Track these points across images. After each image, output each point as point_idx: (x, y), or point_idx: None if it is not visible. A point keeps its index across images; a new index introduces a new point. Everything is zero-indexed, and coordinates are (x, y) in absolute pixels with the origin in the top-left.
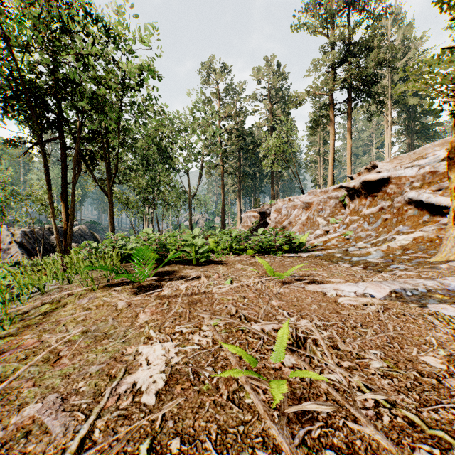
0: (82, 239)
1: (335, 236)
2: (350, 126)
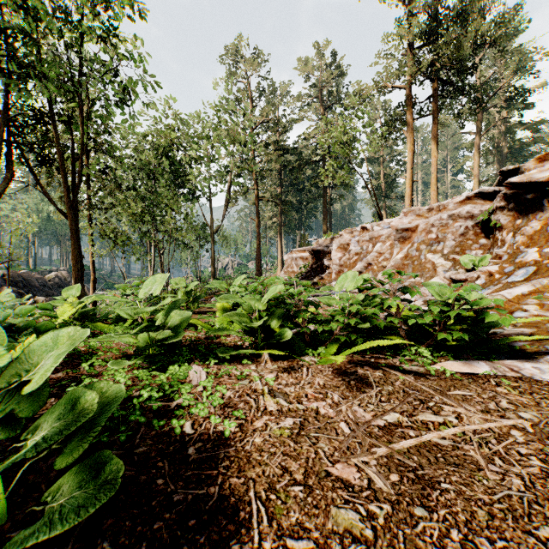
0: (60, 290)
1: (523, 293)
2: (436, 133)
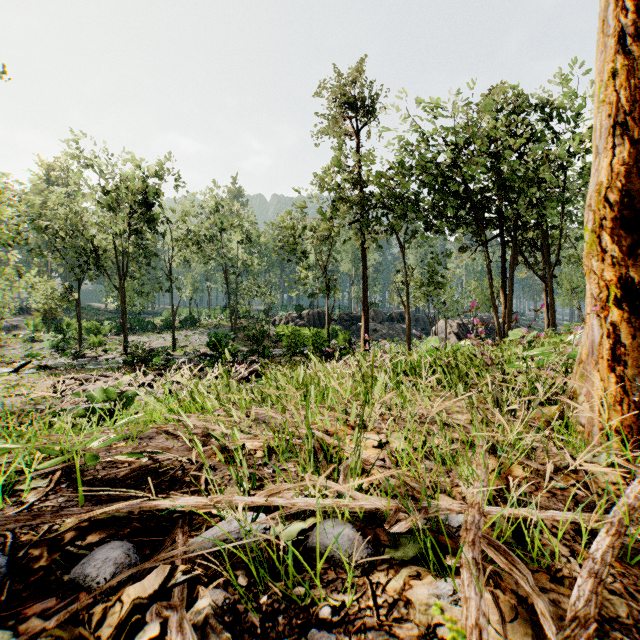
0: None
1: None
2: None
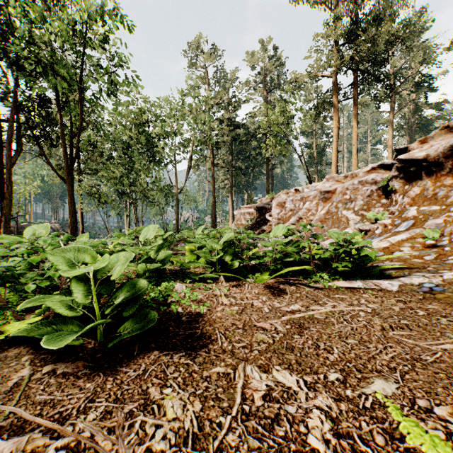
0: None
1: (403, 239)
2: (357, 113)
